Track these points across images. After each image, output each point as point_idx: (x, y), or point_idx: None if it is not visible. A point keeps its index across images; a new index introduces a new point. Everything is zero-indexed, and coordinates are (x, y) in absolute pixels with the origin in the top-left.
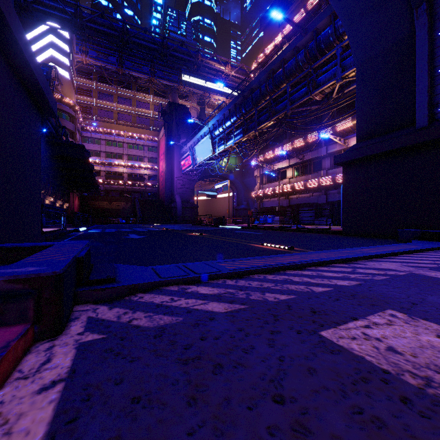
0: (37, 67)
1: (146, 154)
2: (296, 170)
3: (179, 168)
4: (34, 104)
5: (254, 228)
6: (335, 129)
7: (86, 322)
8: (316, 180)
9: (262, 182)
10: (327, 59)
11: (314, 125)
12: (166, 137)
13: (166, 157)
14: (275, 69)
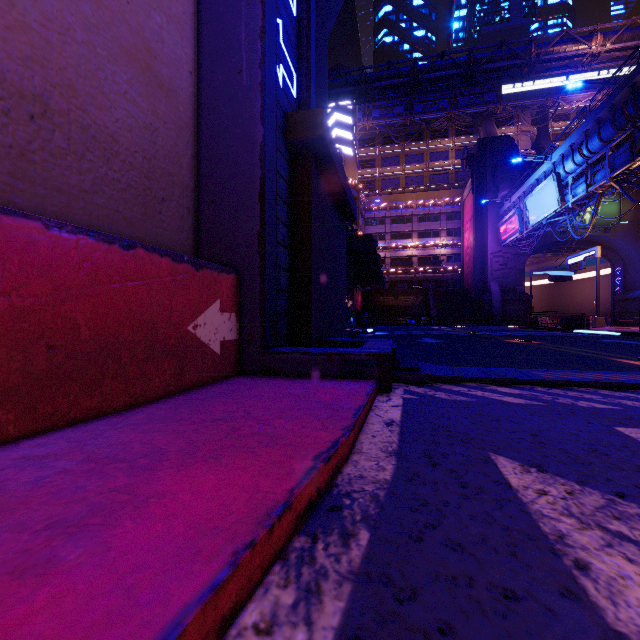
0: (347, 186)
1: (443, 225)
2: None
3: (495, 239)
4: (342, 216)
5: None
6: None
7: (403, 391)
8: None
9: None
10: None
11: None
12: (474, 195)
13: (474, 225)
14: None
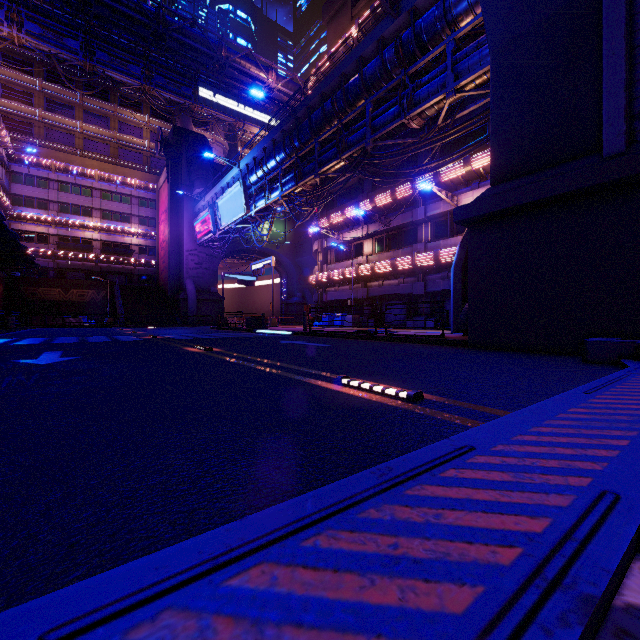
0: None
1: (135, 210)
2: (378, 243)
3: (191, 236)
4: None
5: (313, 334)
6: (438, 179)
7: None
8: (410, 258)
9: (326, 261)
10: (430, 62)
11: (409, 168)
12: (170, 184)
13: (170, 217)
14: (347, 74)
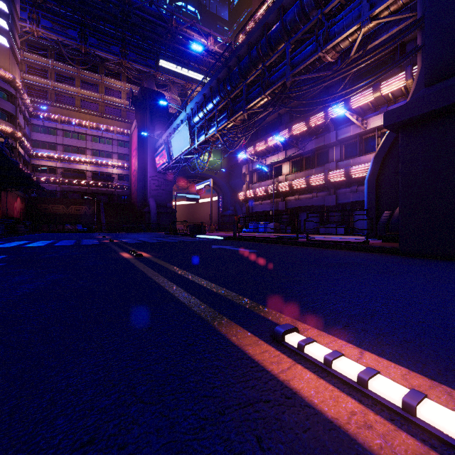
0: None
1: (115, 149)
2: (295, 165)
3: (153, 166)
4: None
5: (241, 239)
6: (349, 106)
7: None
8: (322, 175)
9: (252, 181)
10: None
11: (324, 96)
12: (138, 129)
13: (138, 153)
14: (270, 23)
